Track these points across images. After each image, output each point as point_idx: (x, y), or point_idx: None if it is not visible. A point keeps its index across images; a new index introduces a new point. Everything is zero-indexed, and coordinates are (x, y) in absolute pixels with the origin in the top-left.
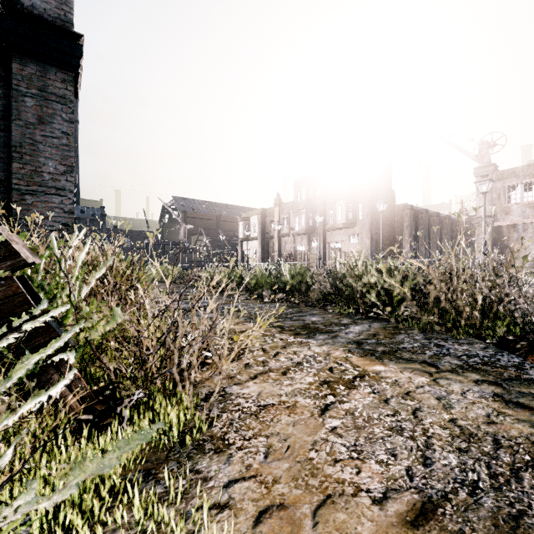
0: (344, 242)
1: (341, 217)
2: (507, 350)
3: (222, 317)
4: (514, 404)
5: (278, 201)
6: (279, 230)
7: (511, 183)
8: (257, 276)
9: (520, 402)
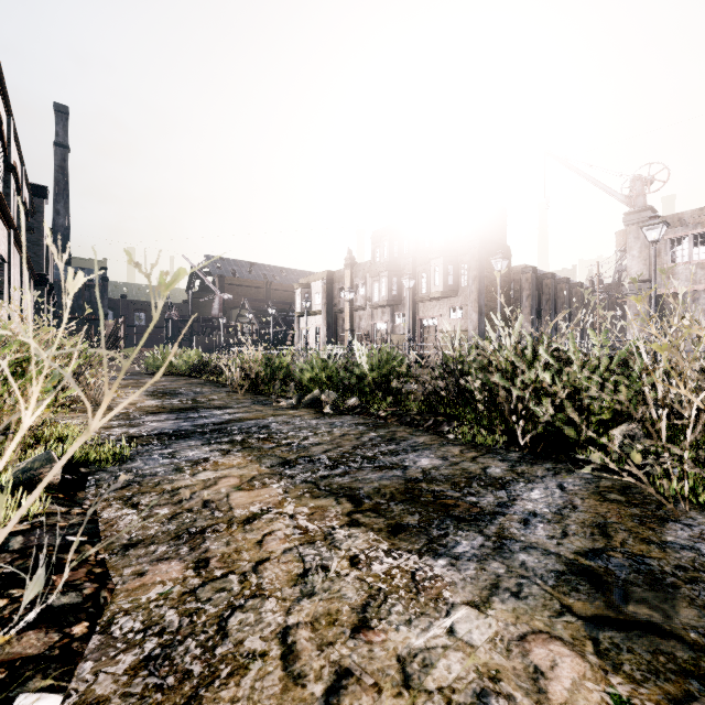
0: (441, 317)
1: (438, 282)
2: None
3: (223, 459)
4: None
5: (350, 261)
6: (352, 301)
7: (675, 234)
8: (313, 367)
9: None
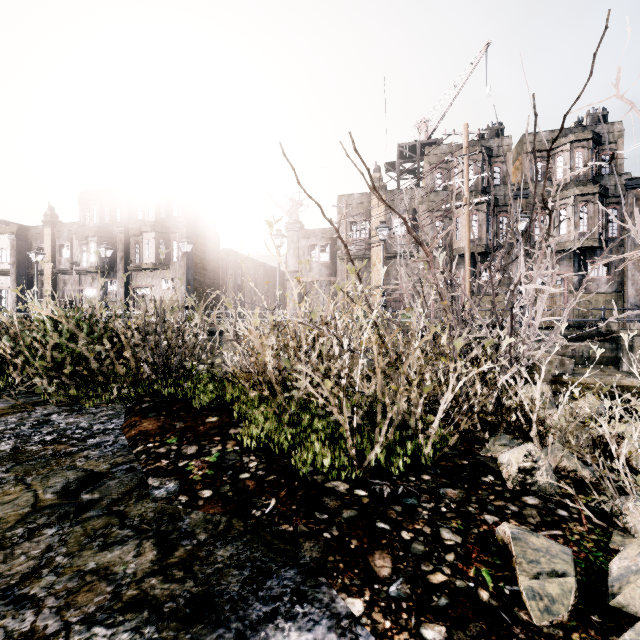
0: (154, 287)
1: (150, 254)
2: (126, 414)
3: None
4: None
5: (50, 218)
6: (54, 263)
7: (312, 242)
8: None
9: None
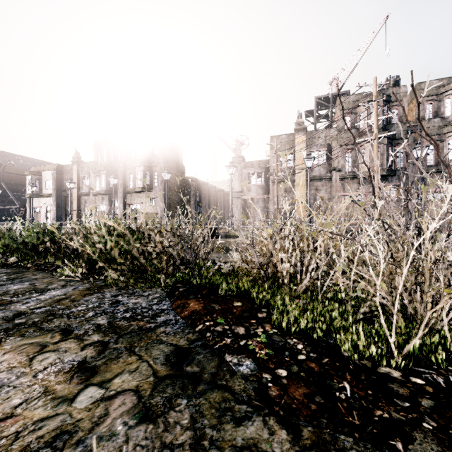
0: (142, 204)
1: (140, 182)
2: (169, 298)
3: None
4: (84, 371)
5: (76, 159)
6: (79, 189)
7: (251, 171)
8: None
9: (95, 366)
